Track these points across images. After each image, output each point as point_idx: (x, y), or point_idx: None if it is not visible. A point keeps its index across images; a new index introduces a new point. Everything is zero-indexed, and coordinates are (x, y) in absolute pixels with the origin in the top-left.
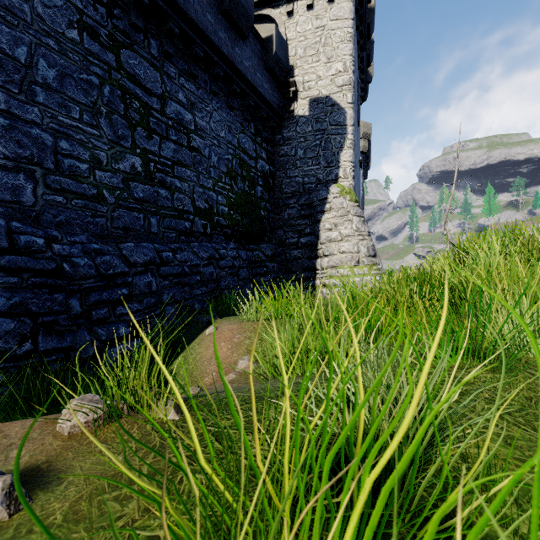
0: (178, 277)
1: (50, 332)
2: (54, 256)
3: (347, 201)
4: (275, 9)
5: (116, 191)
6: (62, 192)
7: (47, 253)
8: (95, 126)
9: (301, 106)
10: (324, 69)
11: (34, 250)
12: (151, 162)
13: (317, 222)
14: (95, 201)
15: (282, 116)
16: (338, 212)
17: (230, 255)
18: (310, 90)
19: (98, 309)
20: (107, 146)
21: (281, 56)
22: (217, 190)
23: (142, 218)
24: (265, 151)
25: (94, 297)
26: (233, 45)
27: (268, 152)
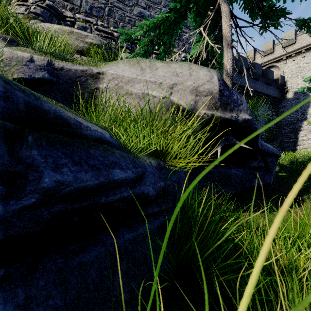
0: None
1: None
2: None
3: (310, 126)
4: (278, 63)
5: None
6: None
7: None
8: None
9: (290, 94)
10: (300, 81)
11: None
12: None
13: (297, 134)
14: None
15: (281, 99)
16: (306, 130)
17: None
18: (294, 89)
19: None
20: None
21: (282, 82)
22: None
23: None
24: (275, 112)
25: None
26: (267, 89)
27: (276, 112)
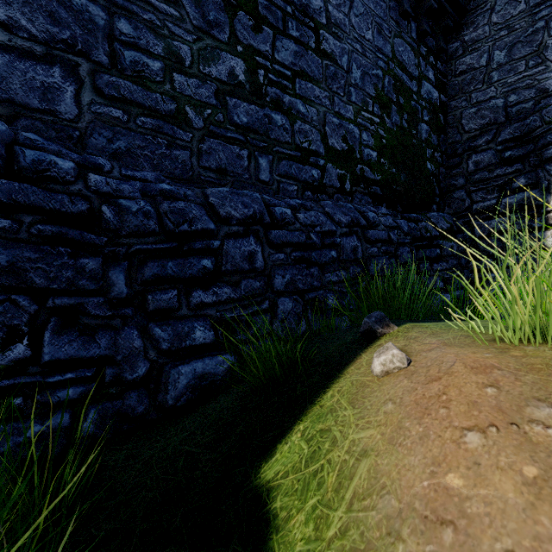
0: (300, 250)
1: (69, 327)
2: (87, 191)
3: None
4: None
5: (206, 110)
6: (120, 103)
7: (75, 185)
8: (173, 3)
9: None
10: None
11: (50, 176)
12: (259, 69)
13: (545, 163)
14: (173, 122)
15: (462, 8)
16: None
17: (383, 222)
18: None
19: (158, 291)
20: (192, 36)
21: None
22: (360, 123)
23: (245, 156)
24: (432, 69)
25: (150, 268)
26: None
27: (437, 71)
